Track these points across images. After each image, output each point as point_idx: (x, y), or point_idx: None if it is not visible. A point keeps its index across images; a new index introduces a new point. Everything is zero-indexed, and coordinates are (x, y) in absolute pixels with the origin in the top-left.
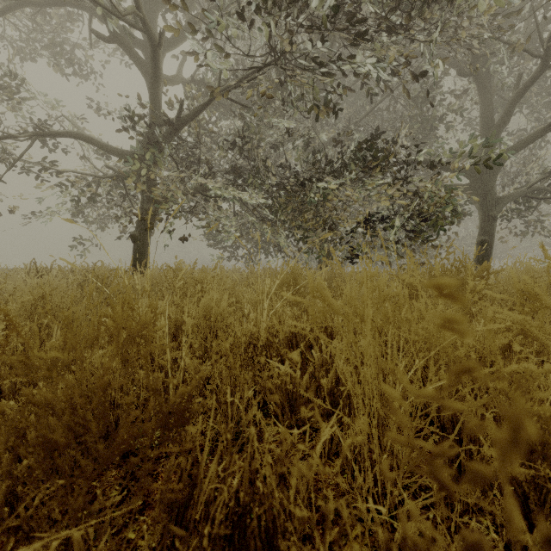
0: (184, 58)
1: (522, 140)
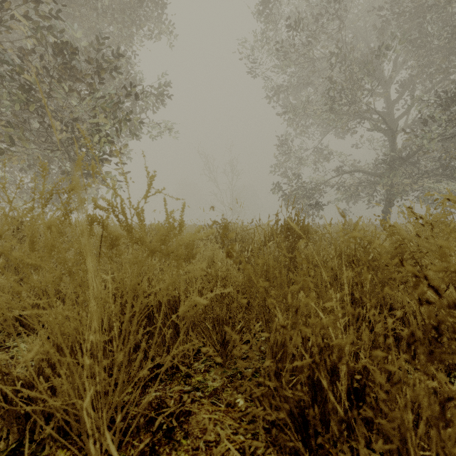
0: (408, 114)
1: None
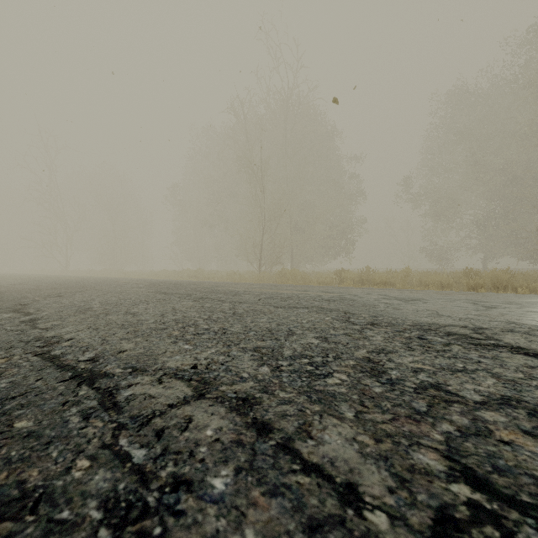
0: None
1: None
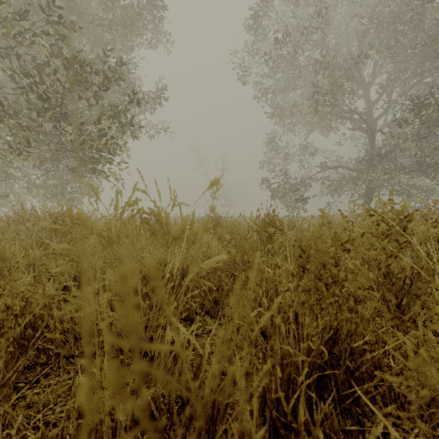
0: (386, 115)
1: None
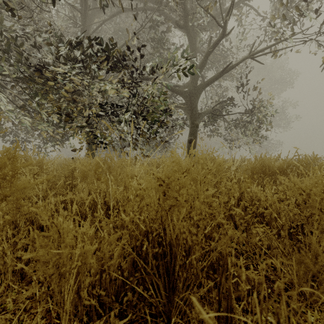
0: None
1: (210, 78)
